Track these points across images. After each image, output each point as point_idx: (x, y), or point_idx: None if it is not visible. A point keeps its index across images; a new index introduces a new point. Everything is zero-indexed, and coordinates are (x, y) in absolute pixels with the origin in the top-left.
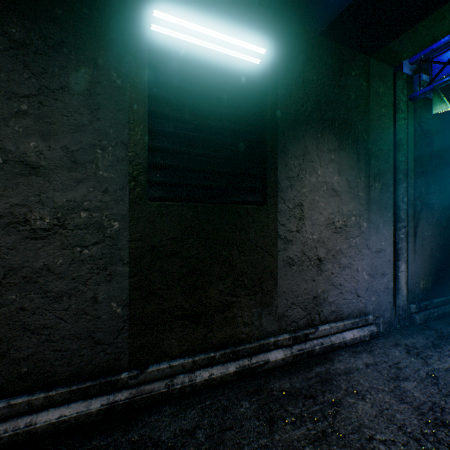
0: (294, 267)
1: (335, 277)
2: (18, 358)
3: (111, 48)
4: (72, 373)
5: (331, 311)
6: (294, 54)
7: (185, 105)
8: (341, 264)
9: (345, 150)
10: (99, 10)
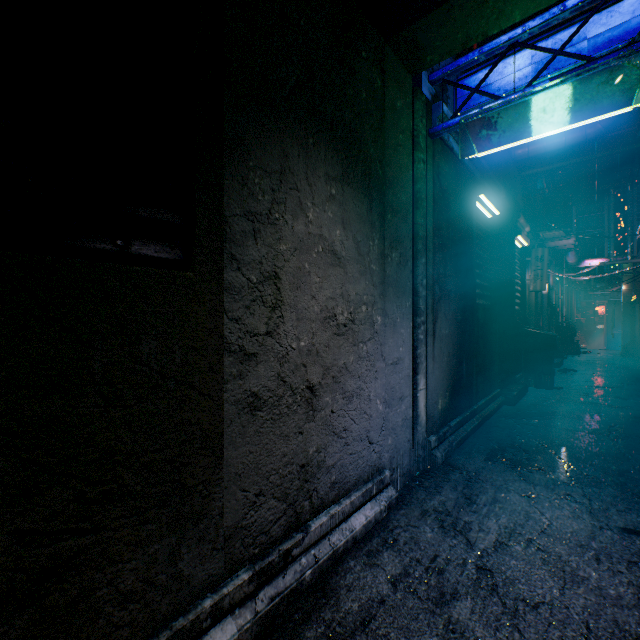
0: (263, 413)
1: (337, 417)
2: None
3: None
4: None
5: (331, 483)
6: None
7: None
8: (347, 391)
9: (353, 184)
10: None
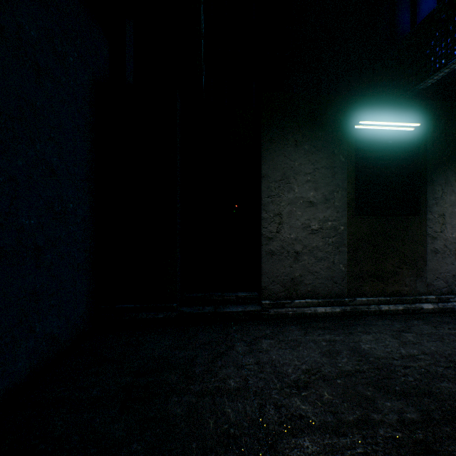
0: (438, 255)
1: None
2: (307, 283)
3: (339, 144)
4: (324, 294)
5: None
6: (438, 120)
7: (370, 163)
8: None
9: None
10: (335, 128)
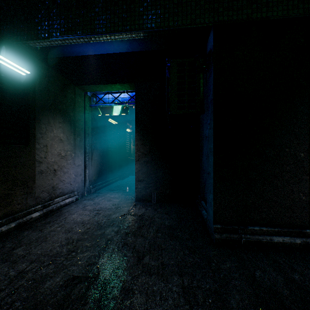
0: (44, 174)
1: (62, 177)
2: None
3: None
4: None
5: (60, 192)
6: (43, 77)
7: None
8: (64, 171)
9: (66, 123)
10: None
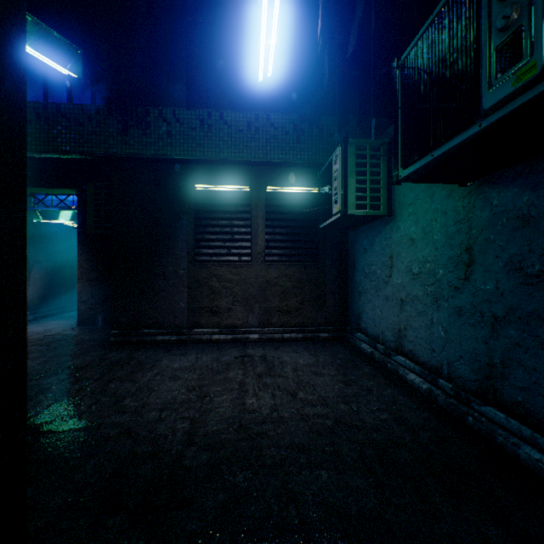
0: None
1: None
2: None
3: None
4: None
5: None
6: None
7: None
8: None
9: None
10: None
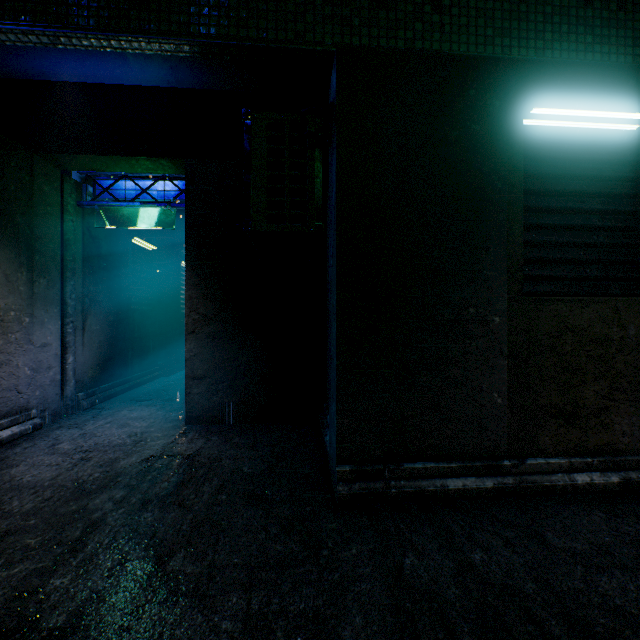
0: None
1: None
2: None
3: None
4: None
5: None
6: None
7: None
8: None
9: (3, 241)
10: None
